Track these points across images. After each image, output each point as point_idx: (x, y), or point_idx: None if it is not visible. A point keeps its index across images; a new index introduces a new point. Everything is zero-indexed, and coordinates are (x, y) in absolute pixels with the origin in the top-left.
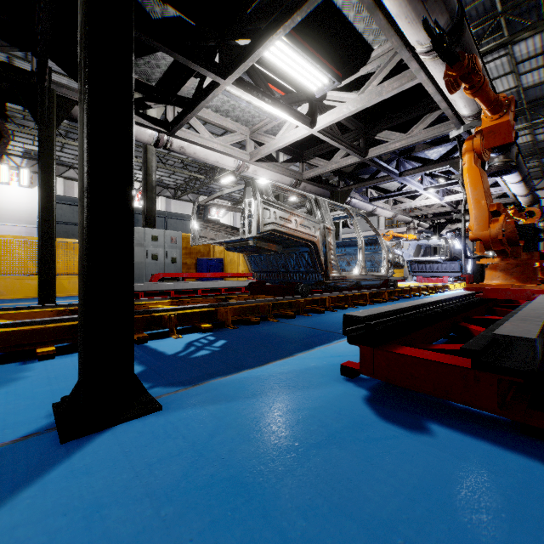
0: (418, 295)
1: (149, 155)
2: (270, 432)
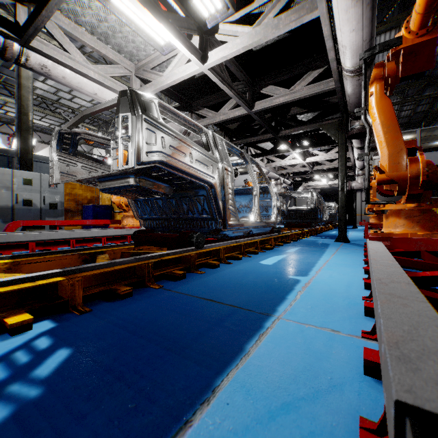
0: (295, 239)
1: (24, 92)
2: None
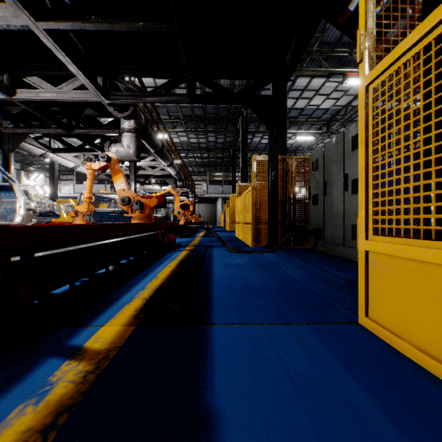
0: None
1: None
2: None
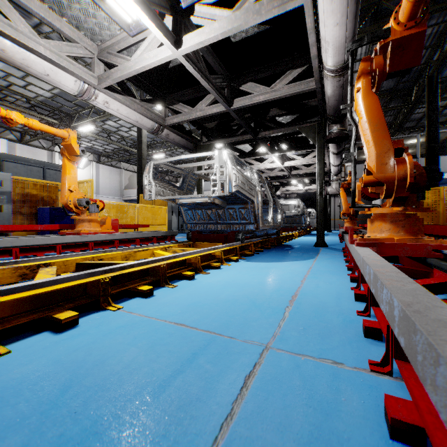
0: (275, 245)
1: None
2: None
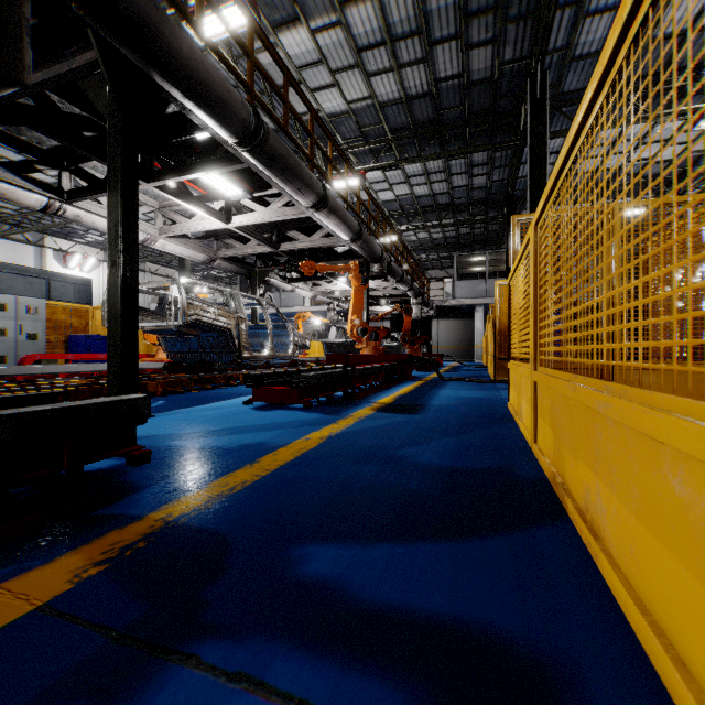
0: None
1: None
2: (211, 415)
